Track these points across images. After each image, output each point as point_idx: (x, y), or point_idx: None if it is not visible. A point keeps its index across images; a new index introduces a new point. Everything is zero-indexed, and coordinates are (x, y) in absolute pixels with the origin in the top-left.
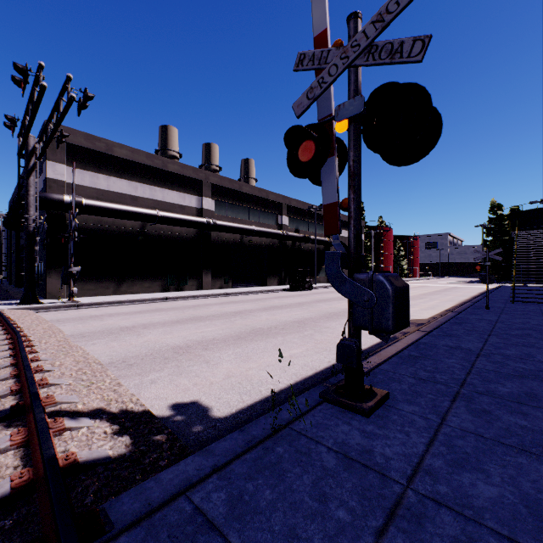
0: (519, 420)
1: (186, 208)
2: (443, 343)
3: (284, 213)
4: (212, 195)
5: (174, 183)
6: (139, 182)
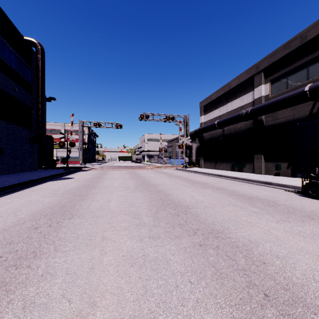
0: (51, 171)
1: (244, 106)
2: (53, 173)
3: None
4: (267, 79)
5: (237, 93)
6: (222, 106)
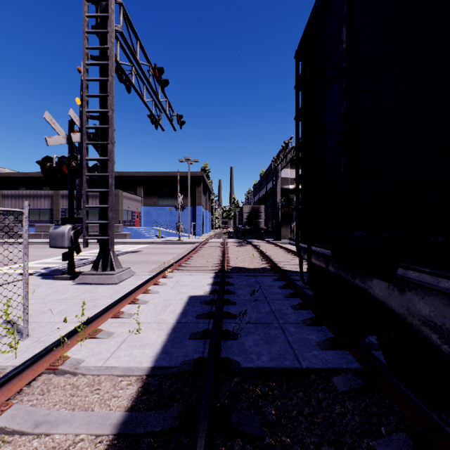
0: None
1: None
2: None
3: None
4: None
5: None
6: None
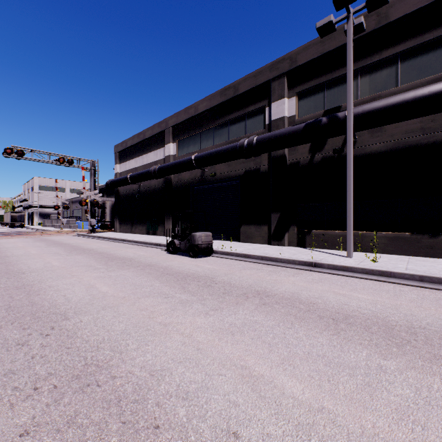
0: None
1: (158, 162)
2: None
3: (277, 95)
4: (175, 138)
5: (152, 145)
6: (138, 157)
